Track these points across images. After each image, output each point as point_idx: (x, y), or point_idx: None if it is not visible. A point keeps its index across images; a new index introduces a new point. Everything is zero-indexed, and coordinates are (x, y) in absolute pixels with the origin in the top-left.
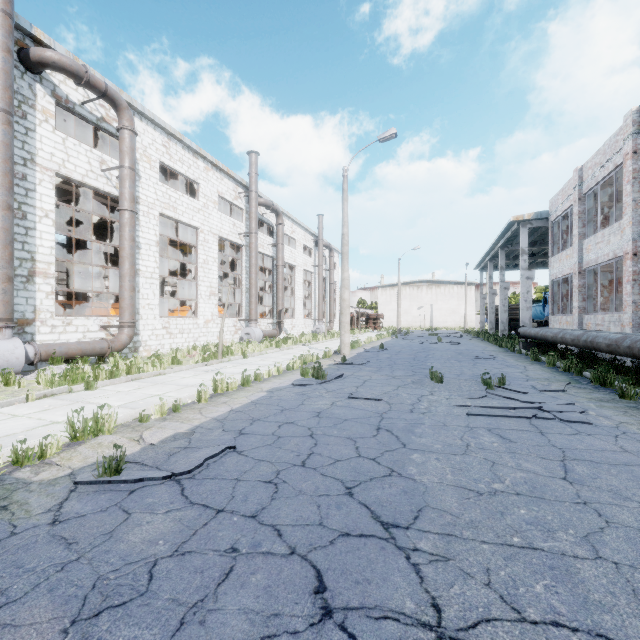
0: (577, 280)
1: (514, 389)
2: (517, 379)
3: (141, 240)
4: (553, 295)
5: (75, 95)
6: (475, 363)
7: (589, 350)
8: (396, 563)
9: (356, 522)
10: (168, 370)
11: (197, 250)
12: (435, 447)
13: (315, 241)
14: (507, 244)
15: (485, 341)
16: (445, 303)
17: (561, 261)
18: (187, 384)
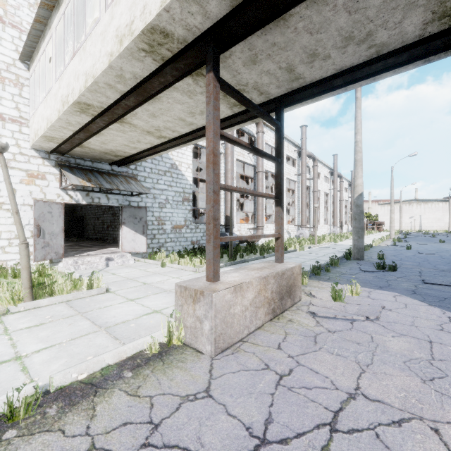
0: None
1: None
2: None
3: (311, 198)
4: None
5: None
6: None
7: None
8: (445, 249)
9: (438, 248)
10: (345, 239)
11: (319, 199)
12: (447, 247)
13: (349, 184)
14: None
15: None
16: (431, 214)
17: None
18: None
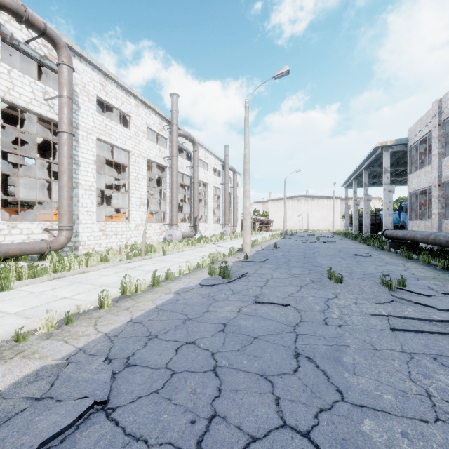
0: (437, 191)
1: (416, 291)
2: (407, 278)
3: (81, 159)
4: (411, 204)
5: (20, 34)
6: (358, 260)
7: None
8: None
9: None
10: (92, 268)
11: (129, 169)
12: (386, 400)
13: (223, 165)
14: (369, 166)
15: (353, 240)
16: (318, 212)
17: (419, 177)
18: (102, 283)
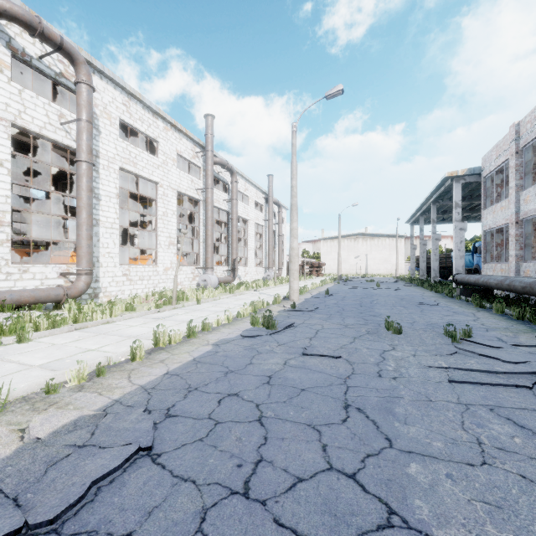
0: (514, 230)
1: (483, 343)
2: (475, 329)
3: (101, 192)
4: (486, 245)
5: (32, 49)
6: (422, 309)
7: (528, 296)
8: None
9: None
10: (117, 318)
11: (157, 203)
12: (435, 447)
13: (266, 198)
14: (438, 199)
15: (419, 287)
16: (378, 253)
17: (495, 213)
18: (131, 335)
